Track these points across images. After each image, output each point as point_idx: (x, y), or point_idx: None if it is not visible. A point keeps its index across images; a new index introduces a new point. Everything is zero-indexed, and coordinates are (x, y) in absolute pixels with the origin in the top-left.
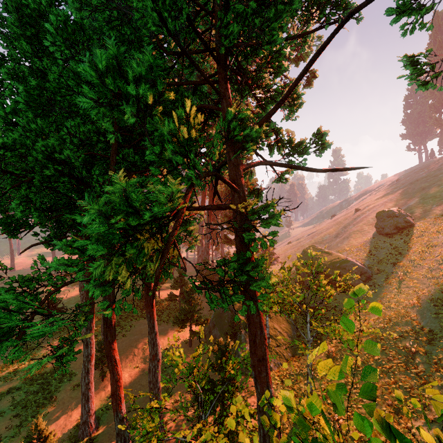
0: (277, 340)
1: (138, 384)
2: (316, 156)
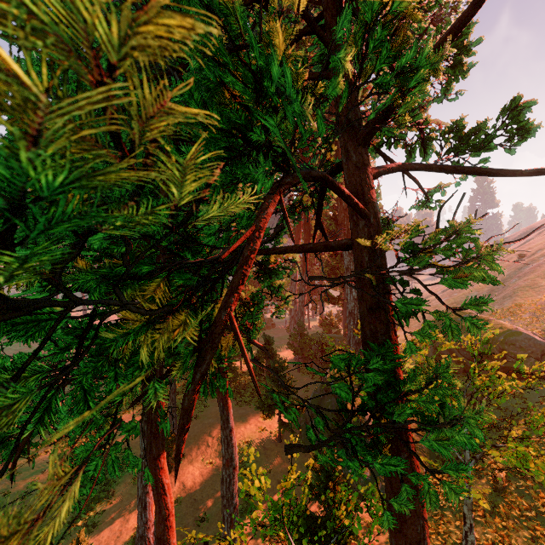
0: None
1: (210, 488)
2: (506, 151)
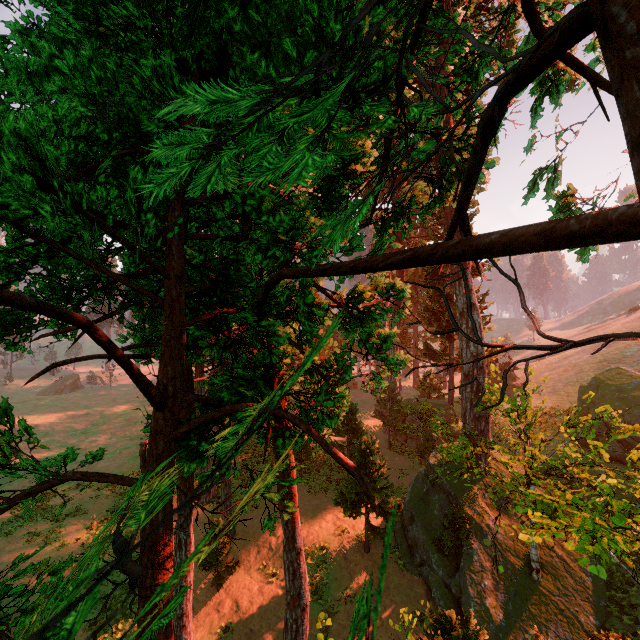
0: (557, 577)
1: (272, 614)
2: None
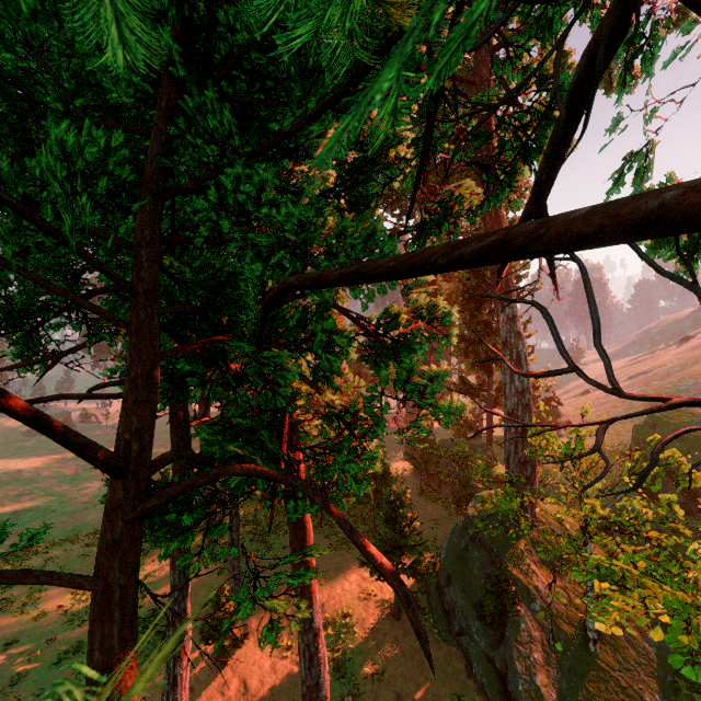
0: (616, 648)
1: (286, 696)
2: None
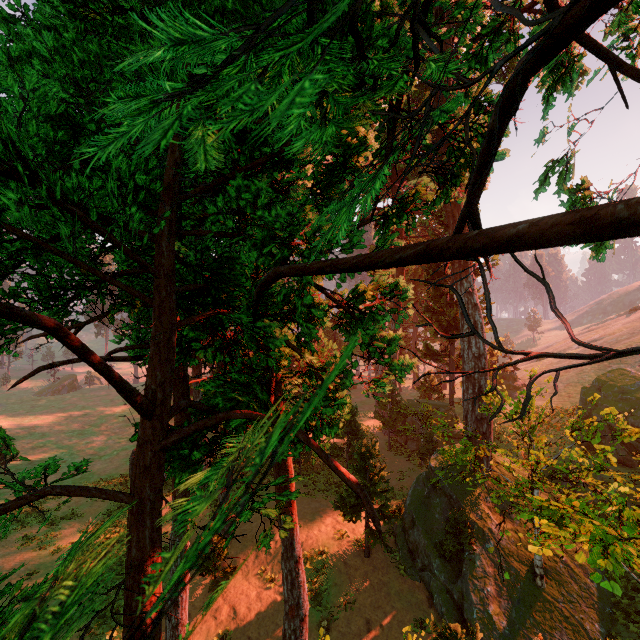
0: (561, 583)
1: (270, 621)
2: None
